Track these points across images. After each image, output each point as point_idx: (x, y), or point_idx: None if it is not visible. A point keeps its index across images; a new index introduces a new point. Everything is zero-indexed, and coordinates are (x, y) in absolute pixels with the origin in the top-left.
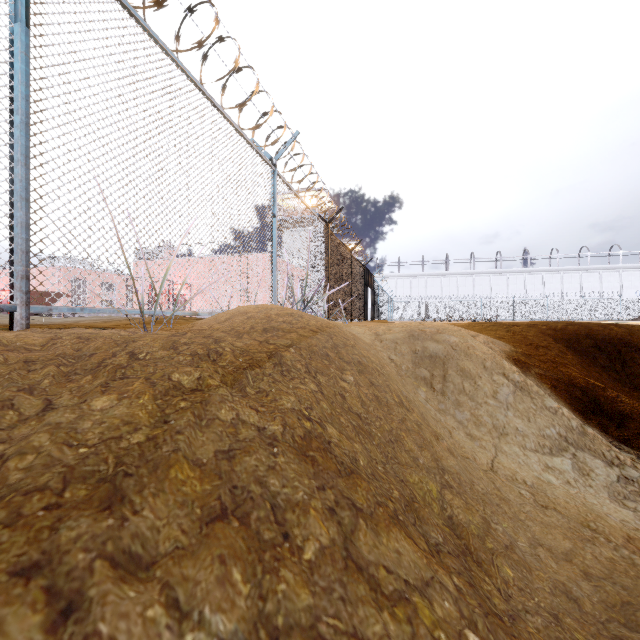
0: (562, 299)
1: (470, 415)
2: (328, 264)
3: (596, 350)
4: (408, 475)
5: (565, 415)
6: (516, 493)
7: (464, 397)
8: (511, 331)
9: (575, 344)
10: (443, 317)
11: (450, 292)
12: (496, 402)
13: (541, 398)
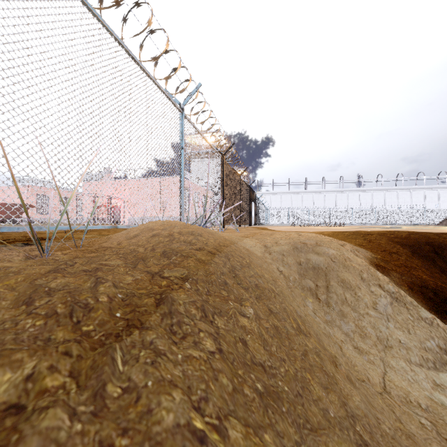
0: (385, 209)
1: (355, 327)
2: (223, 185)
3: (435, 255)
4: (324, 446)
5: (440, 326)
6: (417, 423)
7: (347, 308)
8: (367, 239)
9: (418, 250)
10: (303, 222)
11: (308, 204)
12: (377, 313)
13: (416, 309)
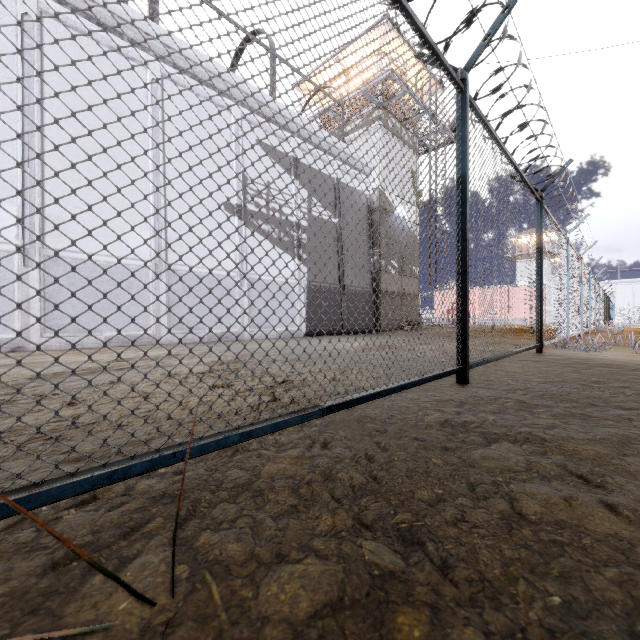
0: None
1: None
2: (604, 306)
3: None
4: None
5: None
6: None
7: None
8: None
9: None
10: None
11: None
12: None
13: None
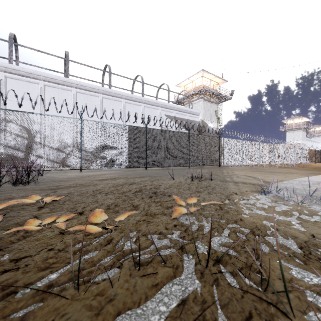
0: None
1: None
2: (309, 154)
3: None
4: None
5: None
6: None
7: None
8: None
9: None
10: None
11: None
12: None
13: None
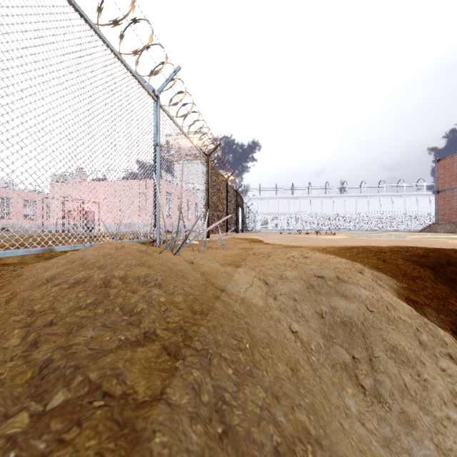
0: (369, 215)
1: (436, 452)
2: (208, 190)
3: None
4: None
5: None
6: None
7: (412, 406)
8: (381, 259)
9: (440, 272)
10: (290, 228)
11: (295, 210)
12: None
13: None
